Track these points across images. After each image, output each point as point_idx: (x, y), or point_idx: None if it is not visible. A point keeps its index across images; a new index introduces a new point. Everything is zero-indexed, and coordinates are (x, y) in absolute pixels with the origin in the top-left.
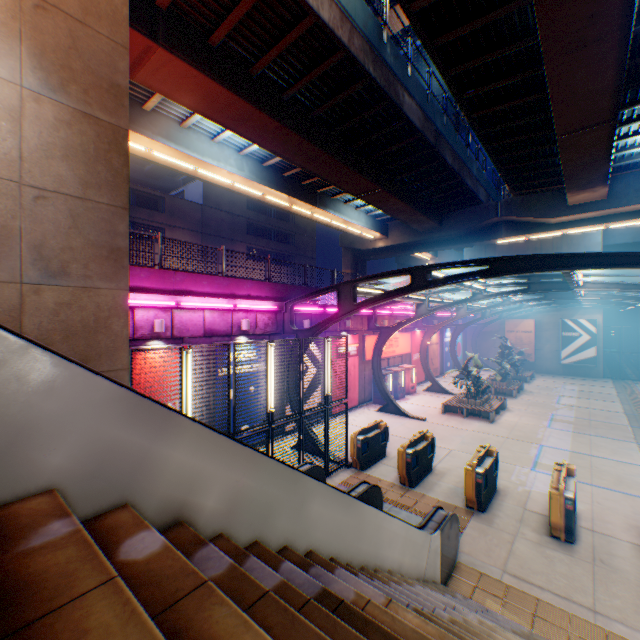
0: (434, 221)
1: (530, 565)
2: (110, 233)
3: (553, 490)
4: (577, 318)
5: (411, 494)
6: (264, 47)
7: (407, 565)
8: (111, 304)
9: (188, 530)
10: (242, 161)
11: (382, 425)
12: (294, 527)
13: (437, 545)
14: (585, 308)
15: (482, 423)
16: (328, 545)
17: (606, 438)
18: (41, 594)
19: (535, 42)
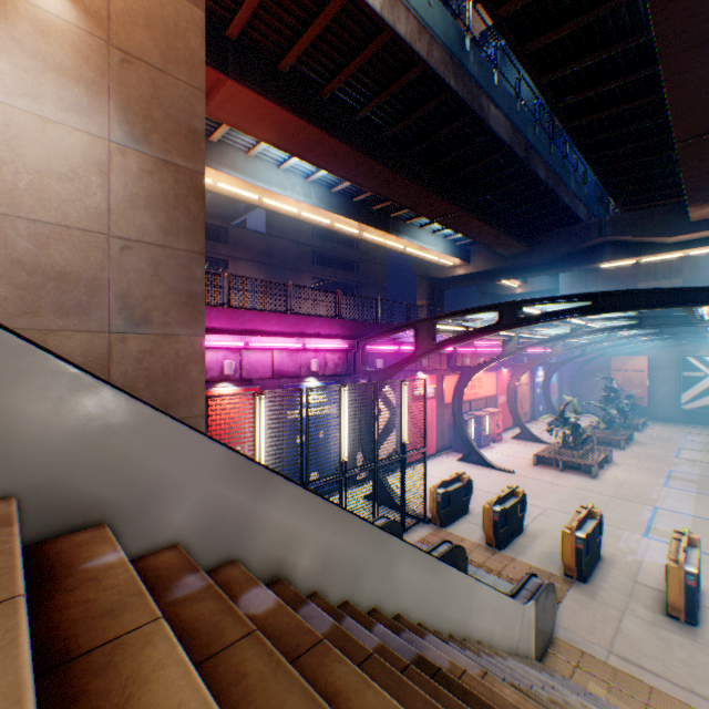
0: (523, 244)
1: (642, 647)
2: (188, 279)
3: (670, 562)
4: (702, 355)
5: (499, 557)
6: (335, 68)
7: (497, 636)
8: (189, 350)
9: (287, 587)
10: (309, 188)
11: (464, 477)
12: (382, 589)
13: (531, 616)
14: None
15: (582, 478)
16: (415, 609)
17: None
18: (199, 640)
19: (648, 38)
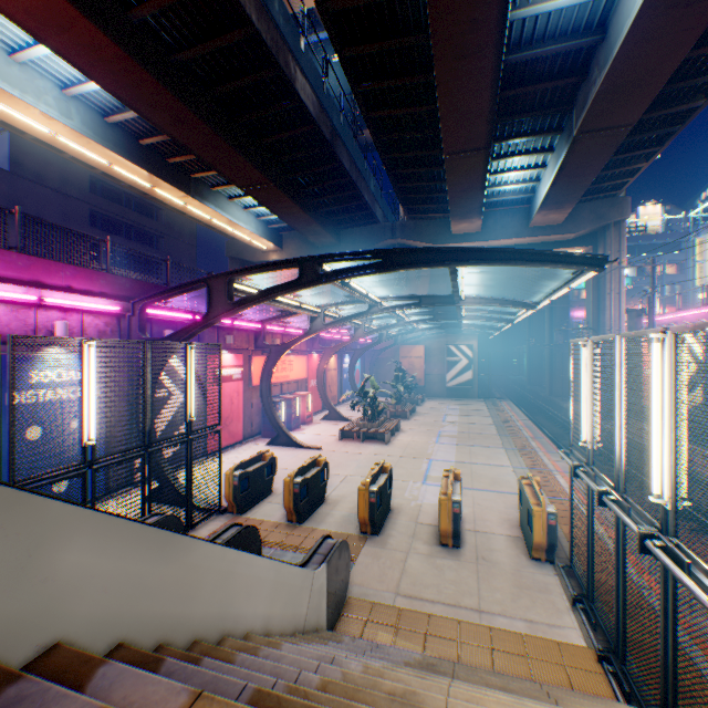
0: (333, 236)
1: (423, 580)
2: None
3: (443, 496)
4: (459, 344)
5: (300, 531)
6: None
7: (279, 619)
8: None
9: None
10: (69, 104)
11: (268, 456)
12: (1, 607)
13: (323, 582)
14: (465, 335)
15: (379, 445)
16: (112, 624)
17: (482, 447)
18: None
19: (427, 42)
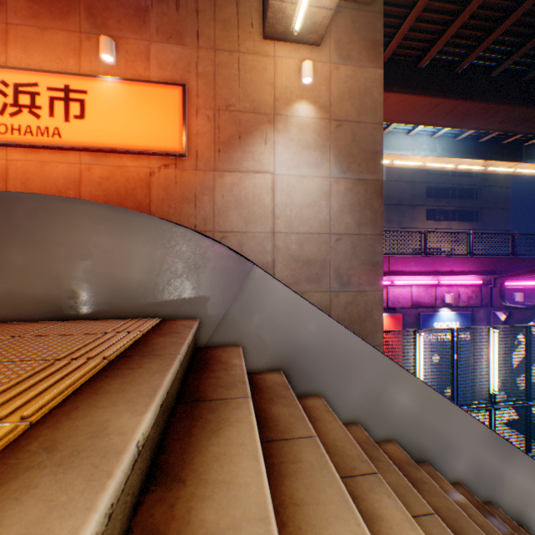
0: None
1: None
2: (371, 253)
3: None
4: None
5: None
6: (472, 43)
7: None
8: (371, 301)
9: None
10: (433, 143)
11: None
12: None
13: None
14: None
15: None
16: None
17: None
18: None
19: None
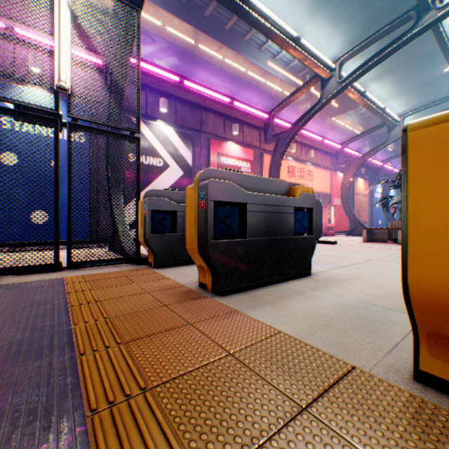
0: (361, 56)
1: None
2: None
3: None
4: None
5: (191, 307)
6: None
7: None
8: None
9: None
10: None
11: None
12: None
13: None
14: None
15: None
16: None
17: None
18: None
19: None
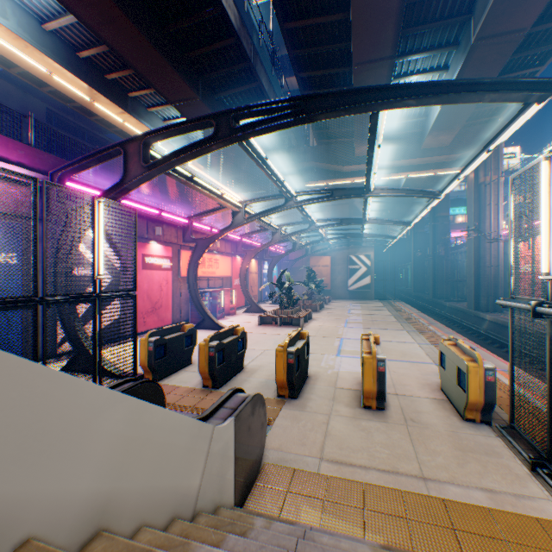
0: None
1: (350, 443)
2: None
3: (367, 354)
4: (359, 255)
5: (215, 395)
6: None
7: (137, 500)
8: None
9: None
10: (4, 4)
11: (187, 327)
12: None
13: (228, 443)
14: (364, 247)
15: (294, 329)
16: None
17: (386, 329)
18: None
19: None
